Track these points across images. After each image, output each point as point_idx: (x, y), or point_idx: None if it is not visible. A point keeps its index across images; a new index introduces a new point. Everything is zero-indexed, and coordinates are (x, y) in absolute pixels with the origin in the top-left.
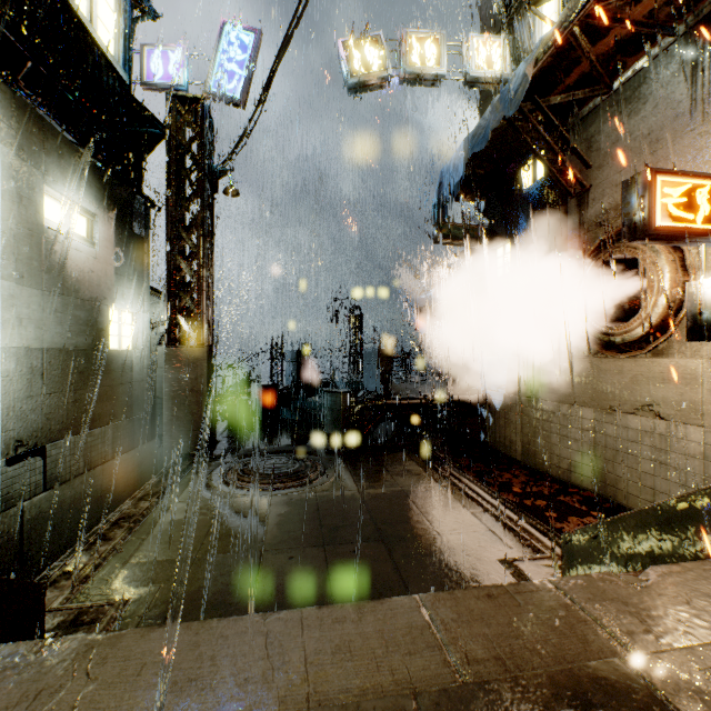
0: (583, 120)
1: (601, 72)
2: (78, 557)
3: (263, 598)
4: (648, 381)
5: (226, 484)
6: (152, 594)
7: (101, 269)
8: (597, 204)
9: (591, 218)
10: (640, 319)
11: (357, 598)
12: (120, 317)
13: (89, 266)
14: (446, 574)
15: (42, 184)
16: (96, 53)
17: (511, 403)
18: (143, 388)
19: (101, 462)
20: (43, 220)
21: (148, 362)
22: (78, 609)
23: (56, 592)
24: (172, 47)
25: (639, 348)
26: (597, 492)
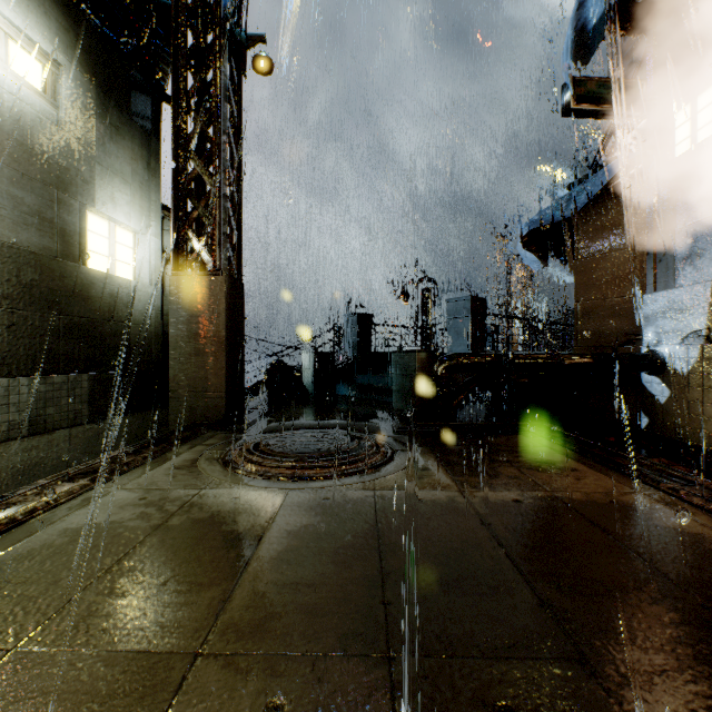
0: None
1: None
2: None
3: None
4: None
5: (222, 465)
6: None
7: (69, 146)
8: None
9: None
10: None
11: None
12: (112, 232)
13: (43, 131)
14: None
15: None
16: None
17: None
18: (150, 335)
19: (67, 425)
20: None
21: (157, 303)
22: None
23: None
24: None
25: None
26: None
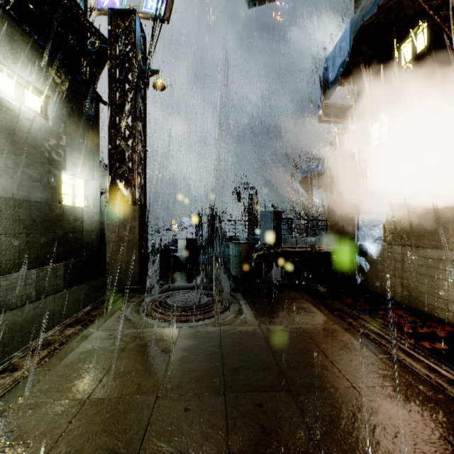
0: None
1: None
2: None
3: None
4: None
5: (144, 315)
6: None
7: (54, 140)
8: None
9: None
10: None
11: None
12: (74, 181)
13: (41, 135)
14: None
15: None
16: None
17: (389, 252)
18: (93, 237)
19: (53, 292)
20: None
21: (97, 218)
22: None
23: None
24: None
25: None
26: None
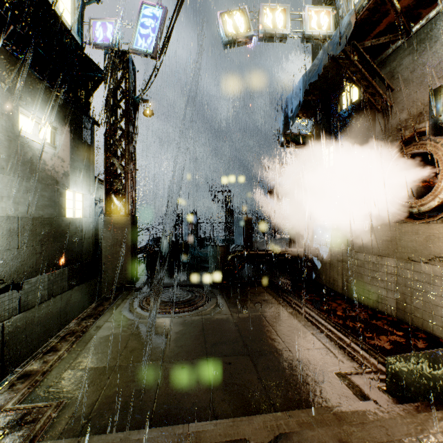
0: (387, 58)
1: (403, 21)
2: (33, 364)
3: (161, 402)
4: (438, 240)
5: (141, 309)
6: (81, 397)
7: (60, 164)
8: (398, 116)
9: (393, 125)
10: (433, 195)
11: (231, 404)
12: (74, 196)
13: (52, 162)
14: (297, 385)
15: (18, 106)
16: (58, 23)
17: (334, 254)
18: (90, 243)
19: (60, 292)
20: (19, 130)
21: (93, 226)
22: (24, 409)
23: (11, 394)
24: (109, 19)
25: (429, 216)
26: (398, 317)
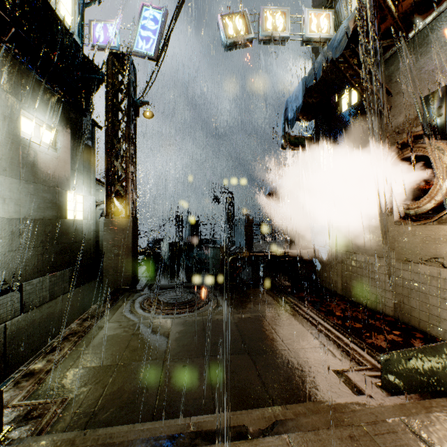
0: (386, 62)
1: (400, 26)
2: (37, 363)
3: (163, 398)
4: (434, 241)
5: (142, 310)
6: (85, 394)
7: (61, 166)
8: (395, 119)
9: (391, 129)
10: (429, 198)
11: (231, 399)
12: (75, 198)
13: (53, 164)
14: (295, 381)
15: (20, 109)
16: (59, 25)
17: (334, 255)
18: (91, 244)
19: (61, 294)
20: (20, 132)
21: (94, 228)
22: (30, 405)
23: (17, 391)
24: (109, 21)
25: (426, 218)
26: (396, 317)
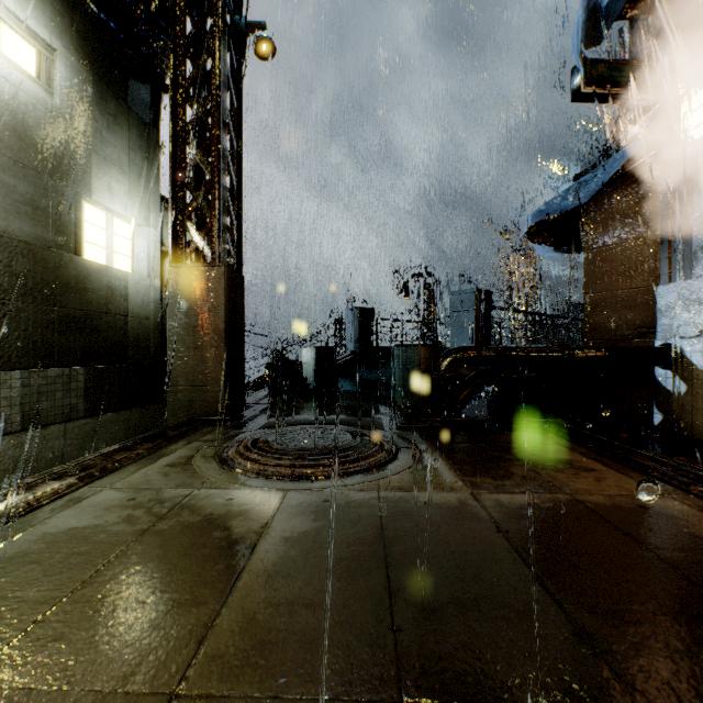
0: None
1: None
2: None
3: None
4: None
5: (218, 463)
6: None
7: (64, 134)
8: None
9: None
10: None
11: None
12: (110, 223)
13: (37, 118)
14: None
15: None
16: None
17: None
18: (149, 329)
19: (62, 419)
20: None
21: (156, 296)
22: None
23: None
24: None
25: None
26: None
